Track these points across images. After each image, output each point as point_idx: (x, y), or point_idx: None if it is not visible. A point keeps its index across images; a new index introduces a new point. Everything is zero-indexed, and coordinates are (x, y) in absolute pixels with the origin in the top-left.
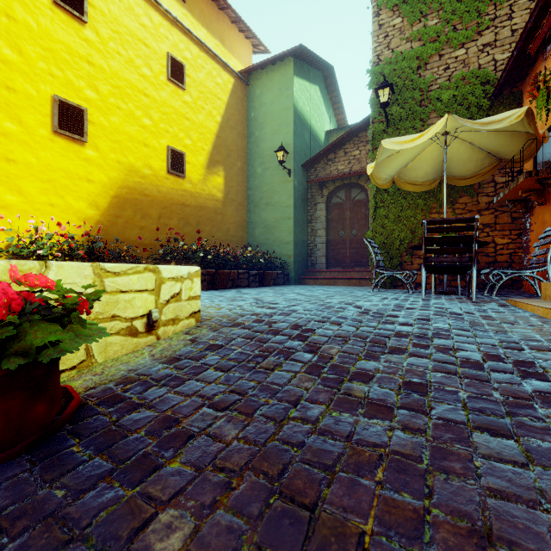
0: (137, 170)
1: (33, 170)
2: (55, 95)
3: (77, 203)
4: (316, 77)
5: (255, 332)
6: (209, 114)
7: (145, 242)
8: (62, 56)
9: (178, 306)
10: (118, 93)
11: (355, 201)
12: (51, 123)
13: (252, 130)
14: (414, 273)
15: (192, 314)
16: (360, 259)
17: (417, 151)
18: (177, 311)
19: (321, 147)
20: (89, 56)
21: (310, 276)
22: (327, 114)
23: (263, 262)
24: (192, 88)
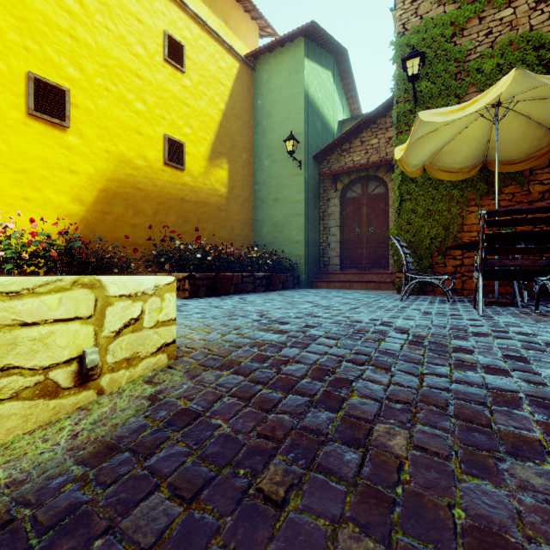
0: (129, 160)
1: (2, 158)
2: (30, 71)
3: (57, 197)
4: (328, 62)
5: (254, 383)
6: (211, 101)
7: (139, 241)
8: (39, 27)
9: (138, 337)
10: (106, 73)
11: (373, 195)
12: (25, 104)
13: (259, 119)
14: (456, 278)
15: (162, 348)
16: (378, 260)
17: (458, 130)
18: (136, 345)
19: (334, 138)
20: (71, 29)
21: (322, 279)
22: (340, 102)
23: (271, 263)
24: (192, 71)
